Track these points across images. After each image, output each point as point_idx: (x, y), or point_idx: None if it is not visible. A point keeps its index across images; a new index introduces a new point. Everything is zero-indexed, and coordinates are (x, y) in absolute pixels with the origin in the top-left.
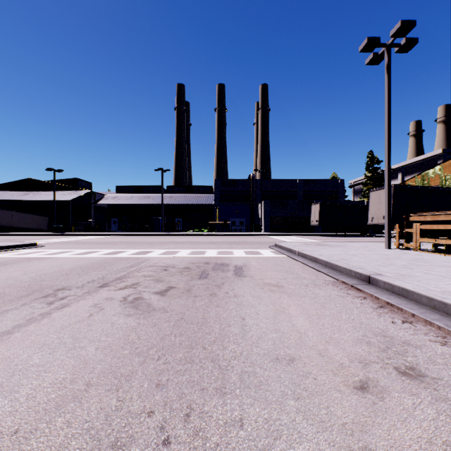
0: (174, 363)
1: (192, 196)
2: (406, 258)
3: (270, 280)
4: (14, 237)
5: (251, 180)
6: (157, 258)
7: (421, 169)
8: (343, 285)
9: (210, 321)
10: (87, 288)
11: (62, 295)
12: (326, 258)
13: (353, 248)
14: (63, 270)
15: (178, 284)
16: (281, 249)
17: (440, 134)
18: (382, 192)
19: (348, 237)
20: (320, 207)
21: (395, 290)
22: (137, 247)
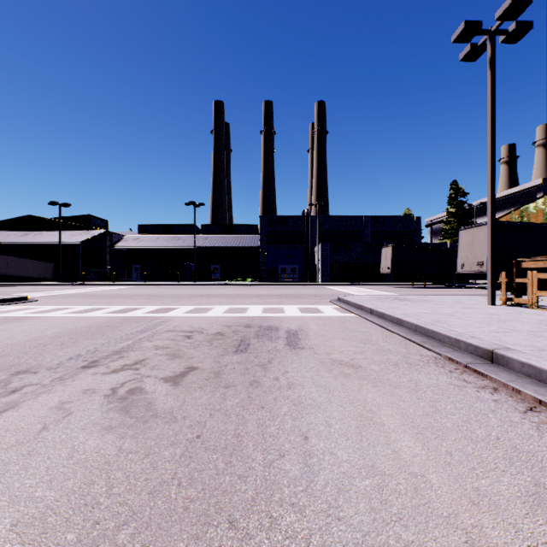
0: None
1: (232, 238)
2: (527, 320)
3: (339, 354)
4: (6, 289)
5: (306, 217)
6: (181, 318)
7: (516, 204)
8: (451, 363)
9: (247, 444)
10: (62, 370)
11: (17, 384)
12: (416, 321)
13: (444, 304)
14: (42, 338)
15: (203, 362)
16: (347, 305)
17: (540, 160)
18: (477, 231)
19: (428, 289)
20: (393, 250)
21: (545, 378)
22: (158, 302)
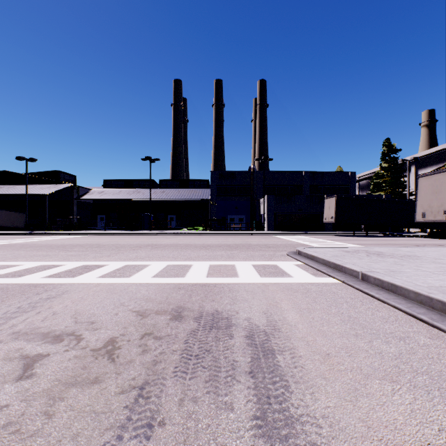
0: None
1: (186, 191)
2: None
3: None
4: None
5: (252, 172)
6: (85, 288)
7: (438, 161)
8: None
9: None
10: None
11: None
12: None
13: None
14: None
15: None
16: (314, 262)
17: None
18: (443, 177)
19: (373, 238)
20: (337, 201)
21: None
22: (89, 256)
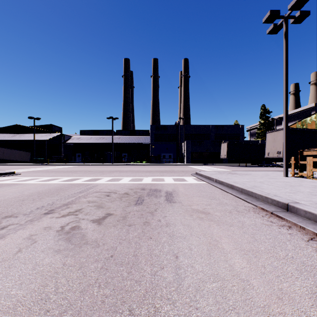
0: None
1: (134, 137)
2: (307, 186)
3: (197, 206)
4: (3, 167)
5: (177, 126)
6: (104, 184)
7: (299, 118)
8: (263, 211)
9: (141, 261)
10: (32, 215)
11: (5, 224)
12: (241, 186)
13: (258, 176)
14: (22, 196)
15: (116, 210)
16: (201, 177)
17: (313, 92)
18: (277, 133)
19: (248, 167)
20: (228, 145)
21: None
22: (90, 175)
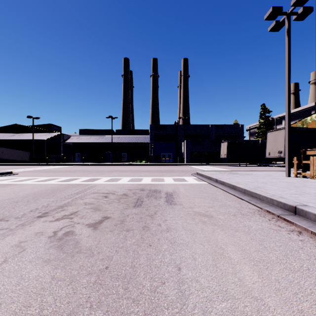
0: None
1: (133, 137)
2: (312, 186)
3: (198, 208)
4: (1, 167)
5: (177, 125)
6: (102, 184)
7: (299, 117)
8: (269, 214)
9: (139, 274)
10: (24, 219)
11: None
12: (244, 186)
13: (260, 176)
14: (16, 197)
15: (114, 213)
16: (202, 177)
17: (313, 92)
18: (278, 133)
19: (248, 167)
20: (228, 144)
21: None
22: (89, 175)
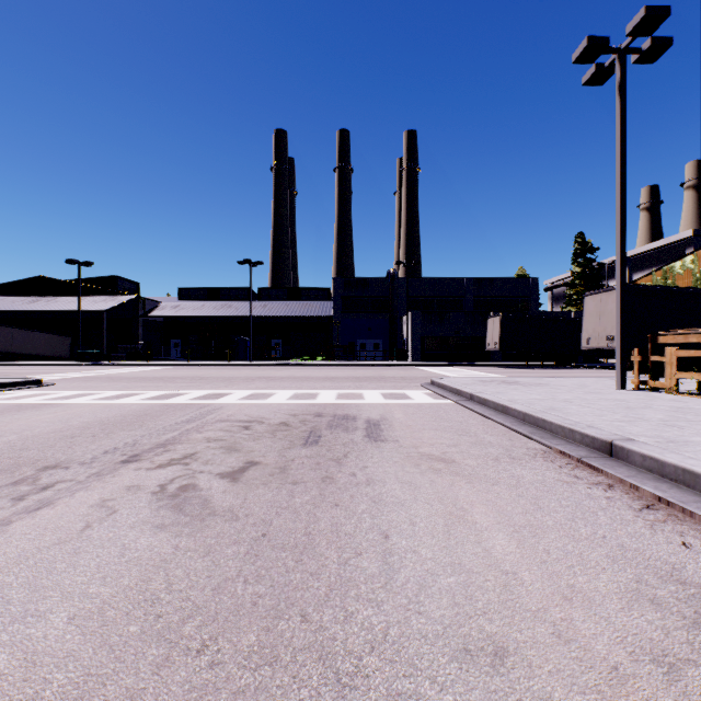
0: (233, 667)
1: (297, 305)
2: (660, 408)
3: (429, 447)
4: (12, 370)
5: (392, 279)
6: (236, 405)
7: (660, 262)
8: (562, 458)
9: (320, 543)
10: (98, 465)
11: (48, 480)
12: (524, 408)
13: (563, 388)
14: (68, 429)
15: (266, 456)
16: (442, 390)
17: (689, 206)
18: (606, 297)
19: (547, 370)
20: (502, 321)
21: (668, 472)
22: (205, 386)
